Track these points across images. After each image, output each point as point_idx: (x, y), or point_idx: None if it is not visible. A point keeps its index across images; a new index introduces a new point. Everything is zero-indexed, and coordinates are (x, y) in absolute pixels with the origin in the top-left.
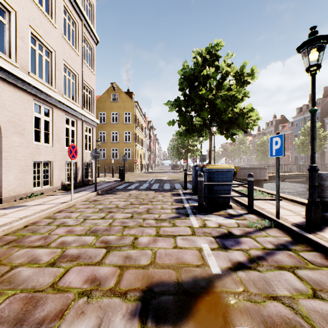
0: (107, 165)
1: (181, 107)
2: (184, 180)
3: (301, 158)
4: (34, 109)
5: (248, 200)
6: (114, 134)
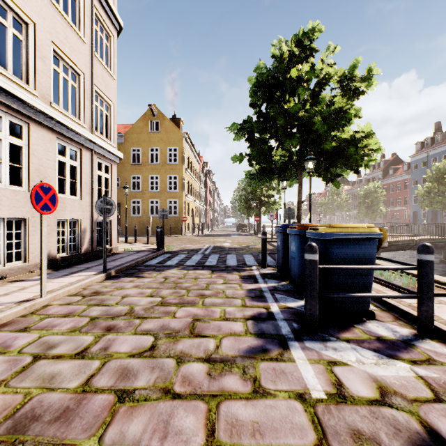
0: (144, 225)
1: (253, 133)
2: (262, 250)
3: (422, 214)
4: None
5: (420, 306)
6: (153, 179)
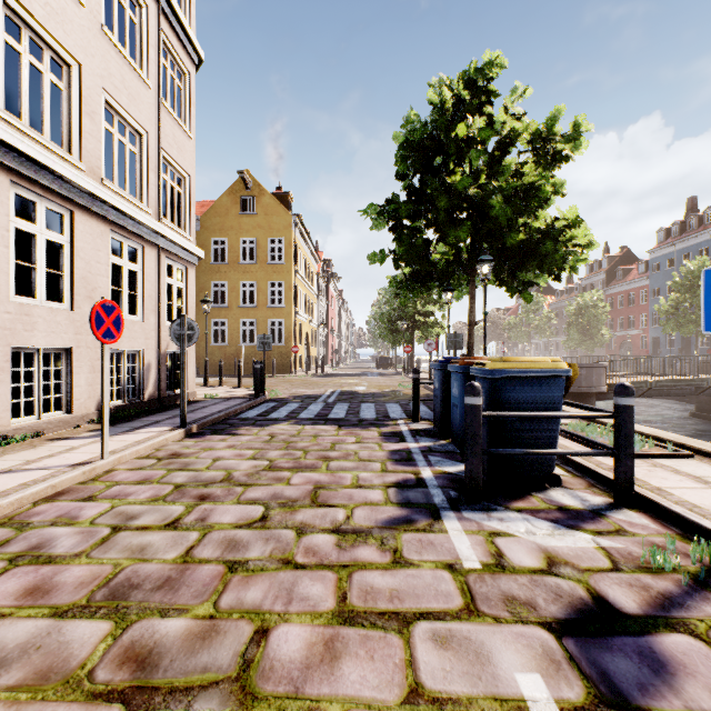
0: (231, 359)
1: (401, 220)
2: (413, 396)
3: (668, 342)
4: (54, 226)
5: (616, 465)
6: (246, 288)
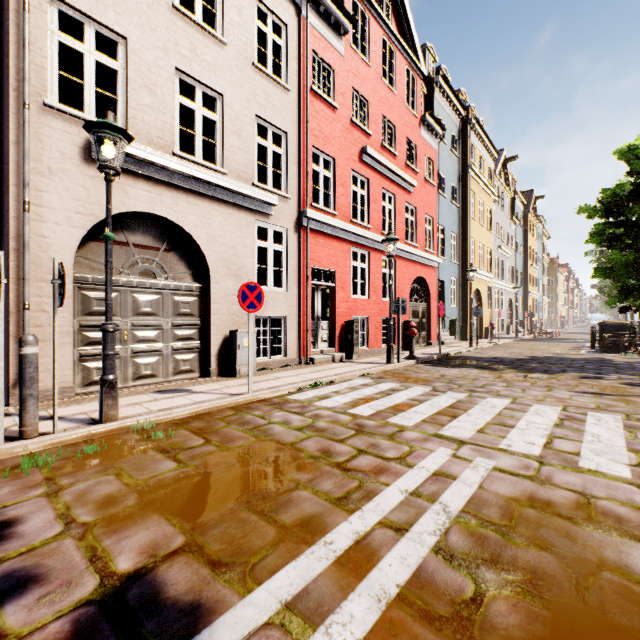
0: None
1: None
2: None
3: None
4: None
5: None
6: None
